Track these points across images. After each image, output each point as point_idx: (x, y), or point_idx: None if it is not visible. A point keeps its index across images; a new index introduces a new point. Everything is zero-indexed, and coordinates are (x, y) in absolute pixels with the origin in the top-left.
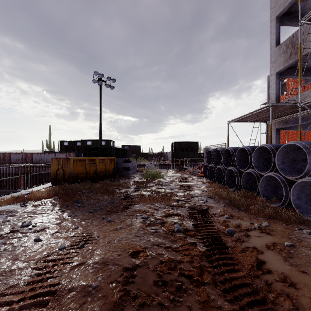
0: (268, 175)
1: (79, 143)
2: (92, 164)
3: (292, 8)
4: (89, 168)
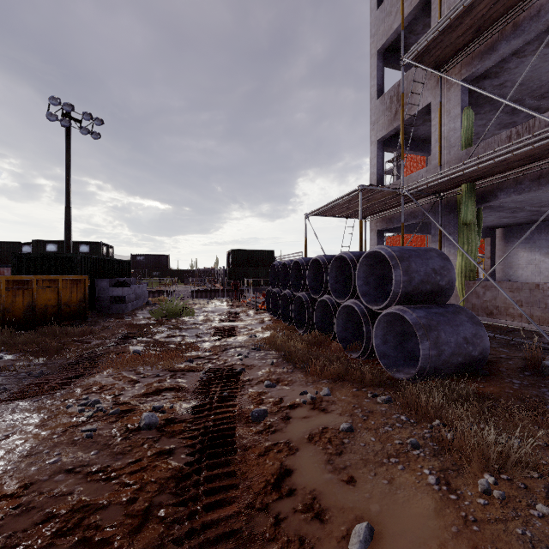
0: (347, 304)
1: (29, 247)
2: (20, 291)
3: (400, 41)
4: (13, 299)
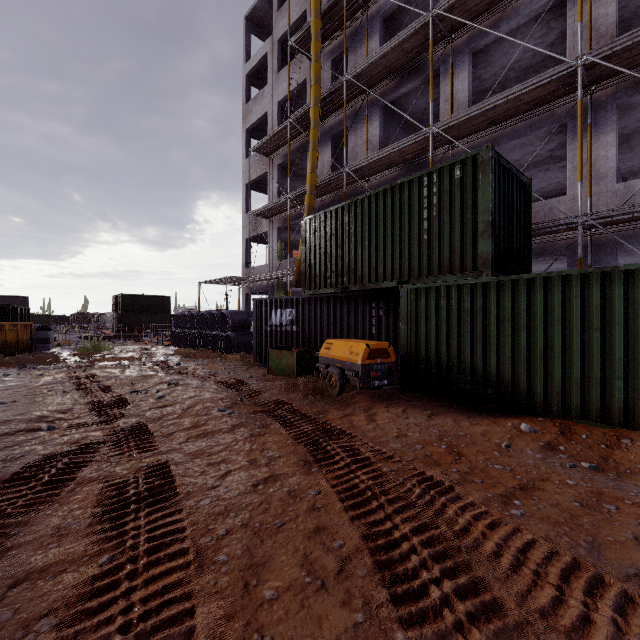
0: (214, 333)
1: None
2: None
3: (260, 180)
4: None
